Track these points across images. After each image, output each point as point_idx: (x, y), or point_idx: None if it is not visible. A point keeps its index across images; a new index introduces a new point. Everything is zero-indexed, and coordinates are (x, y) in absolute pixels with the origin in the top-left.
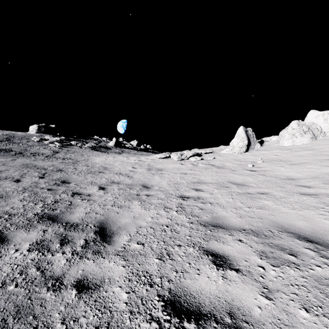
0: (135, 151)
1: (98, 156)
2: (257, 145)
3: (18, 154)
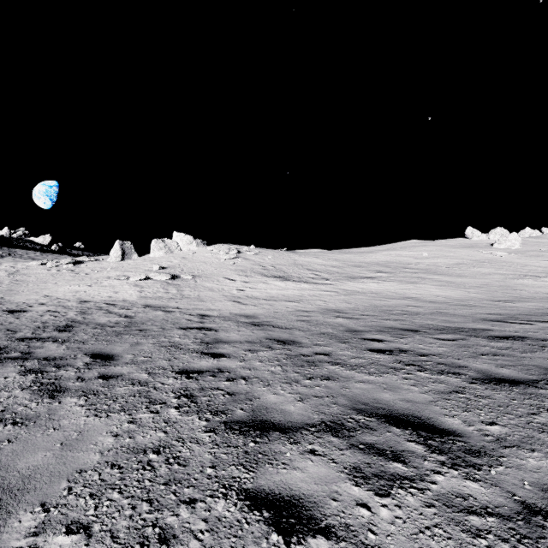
0: (38, 253)
1: None
2: (135, 255)
3: None
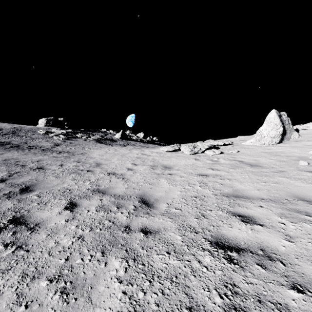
0: (141, 143)
1: (100, 148)
2: (295, 134)
3: (12, 148)
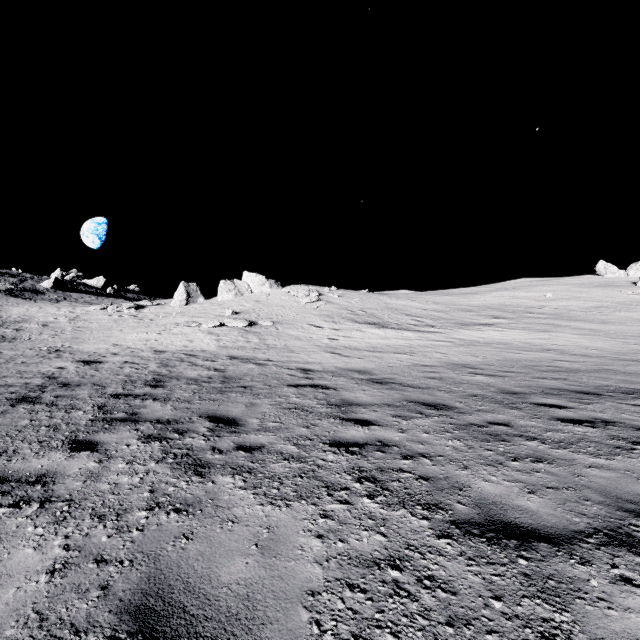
0: (93, 297)
1: (18, 305)
2: (201, 299)
3: None
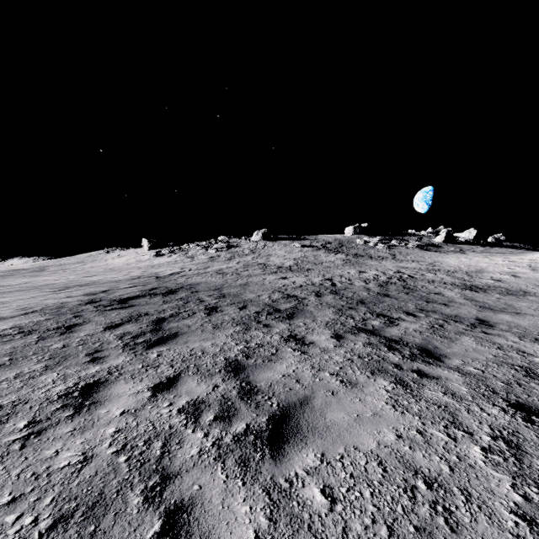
0: (479, 247)
1: (441, 257)
2: None
3: (372, 259)
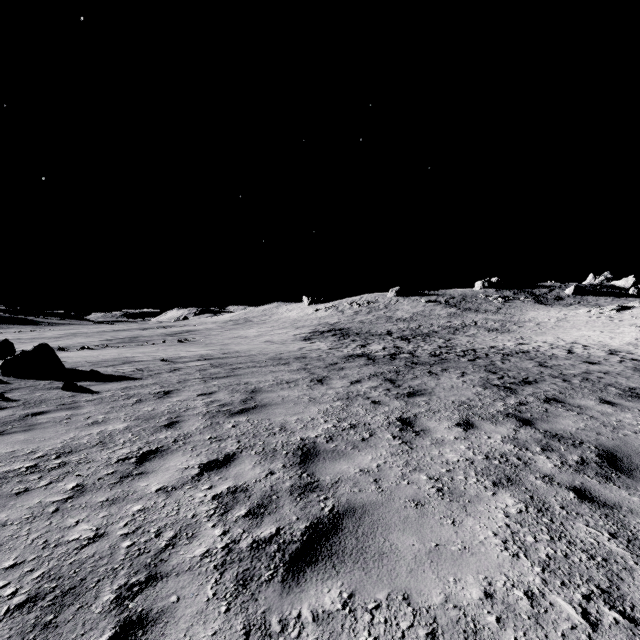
0: (609, 299)
1: (536, 310)
2: None
3: (476, 312)
